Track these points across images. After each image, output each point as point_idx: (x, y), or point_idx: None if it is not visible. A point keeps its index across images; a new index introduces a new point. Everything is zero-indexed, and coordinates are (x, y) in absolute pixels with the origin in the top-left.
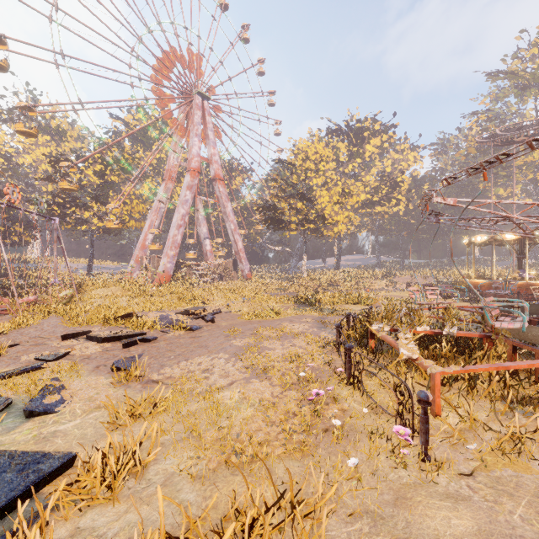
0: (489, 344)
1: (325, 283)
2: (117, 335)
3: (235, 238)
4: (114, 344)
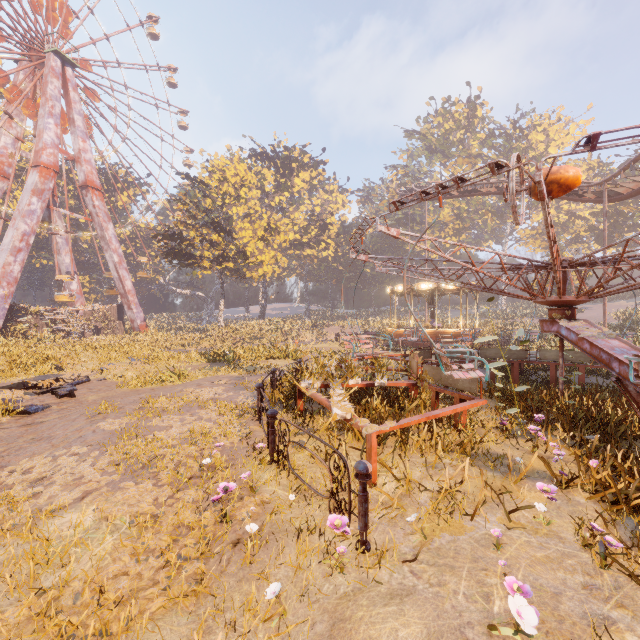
0: (415, 392)
1: (248, 335)
2: None
3: (120, 275)
4: None
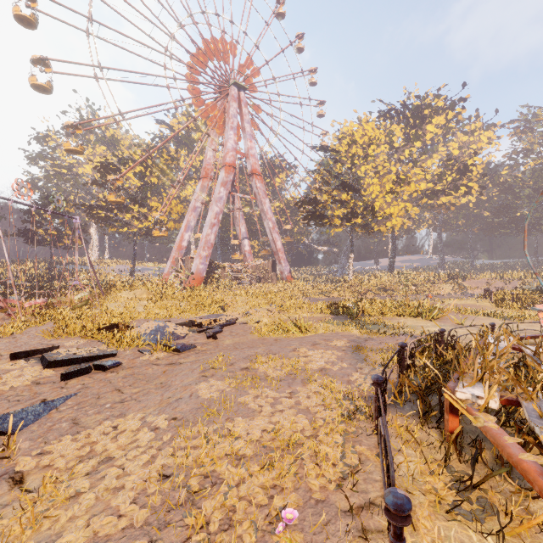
0: None
1: (376, 287)
2: (71, 357)
3: (273, 237)
4: (59, 372)
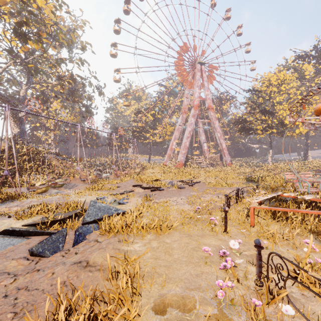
0: None
1: (287, 170)
2: (150, 187)
3: (220, 142)
4: (148, 190)
